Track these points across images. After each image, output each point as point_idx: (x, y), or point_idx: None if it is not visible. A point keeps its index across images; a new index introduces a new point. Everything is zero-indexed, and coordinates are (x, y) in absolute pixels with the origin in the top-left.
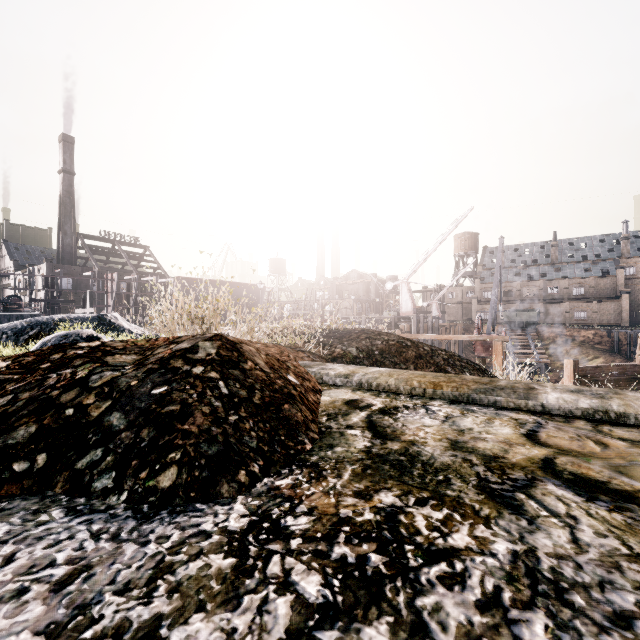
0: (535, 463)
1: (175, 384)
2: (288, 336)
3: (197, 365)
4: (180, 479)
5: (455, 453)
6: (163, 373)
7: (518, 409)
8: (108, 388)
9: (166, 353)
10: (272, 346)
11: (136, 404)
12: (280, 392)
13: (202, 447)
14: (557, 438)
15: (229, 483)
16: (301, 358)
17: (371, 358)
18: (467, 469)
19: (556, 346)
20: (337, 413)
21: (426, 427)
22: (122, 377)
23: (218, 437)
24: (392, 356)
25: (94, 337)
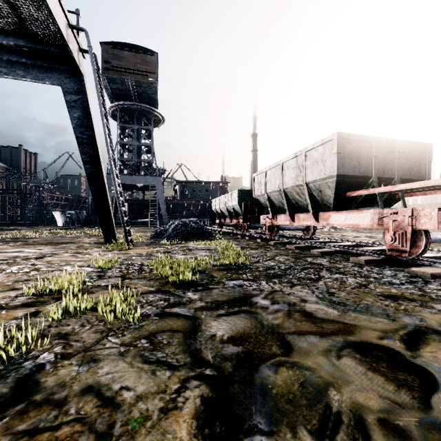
0: None
1: None
2: None
3: None
4: None
5: None
6: None
7: None
8: None
9: None
10: None
11: None
12: None
13: None
14: None
15: None
16: None
17: None
18: None
19: None
20: None
21: None
22: None
23: None
24: None
25: None
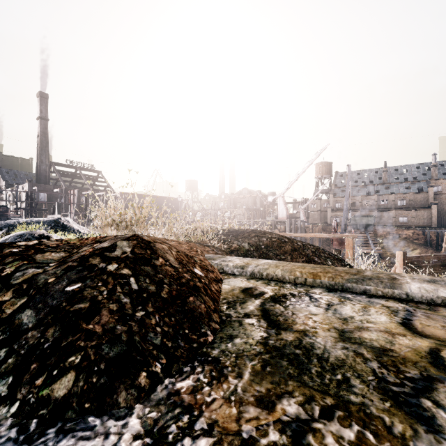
0: (424, 357)
1: (89, 281)
2: (198, 235)
3: (112, 262)
4: (76, 387)
5: (345, 345)
6: (80, 270)
7: (386, 297)
8: (26, 285)
9: (88, 251)
10: (184, 243)
11: (48, 301)
12: (186, 285)
13: (103, 349)
14: (431, 327)
15: (127, 389)
16: (207, 251)
17: (259, 251)
18: (362, 365)
19: (386, 241)
20: (235, 301)
21: (313, 315)
22: (42, 274)
23: (122, 336)
24: (274, 249)
25: (45, 236)
